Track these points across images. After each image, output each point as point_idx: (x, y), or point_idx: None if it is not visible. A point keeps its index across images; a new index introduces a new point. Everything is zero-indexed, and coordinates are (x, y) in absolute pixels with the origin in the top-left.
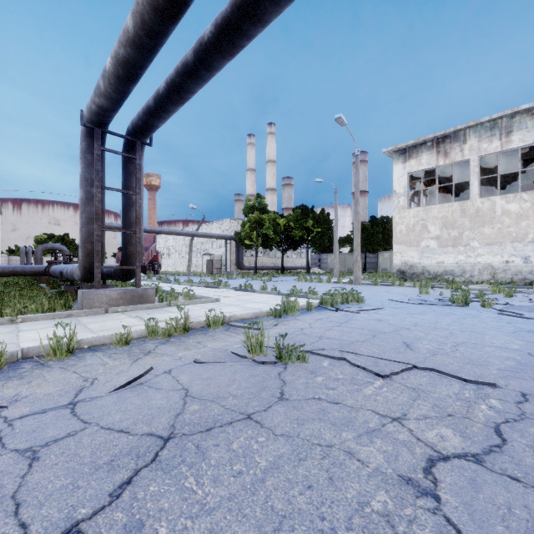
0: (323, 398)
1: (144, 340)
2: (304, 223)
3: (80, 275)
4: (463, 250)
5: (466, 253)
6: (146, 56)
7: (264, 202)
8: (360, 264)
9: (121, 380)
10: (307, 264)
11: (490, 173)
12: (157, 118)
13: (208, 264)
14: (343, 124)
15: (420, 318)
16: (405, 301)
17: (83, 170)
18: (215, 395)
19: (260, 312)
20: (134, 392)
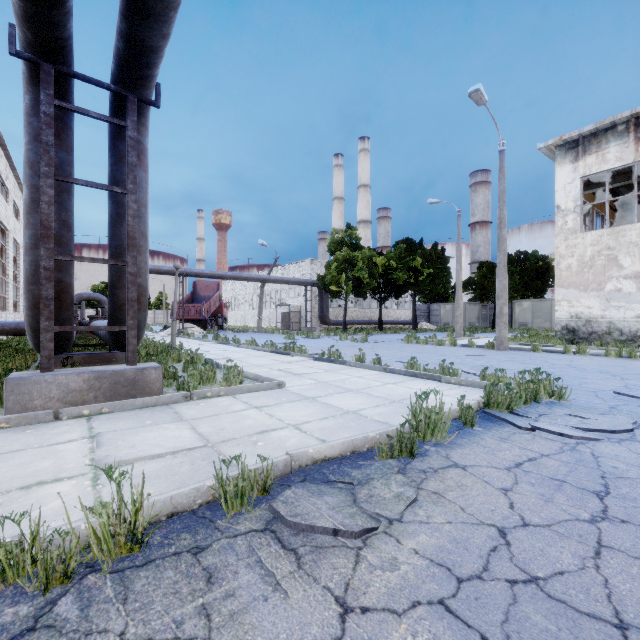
0: None
1: None
2: (411, 261)
3: (31, 343)
4: None
5: None
6: None
7: (355, 235)
8: (506, 318)
9: None
10: (413, 318)
11: None
12: (143, 17)
13: (283, 318)
14: (481, 102)
15: None
16: None
17: (27, 148)
18: None
19: (362, 438)
20: None
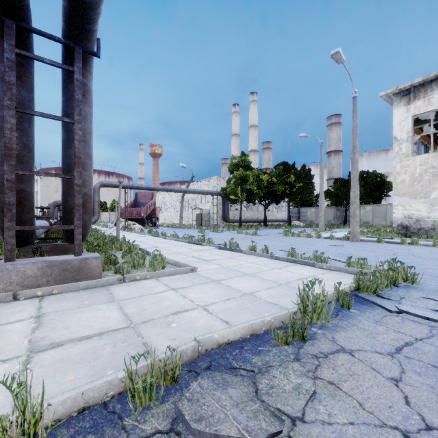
0: None
1: None
2: (287, 178)
3: (1, 238)
4: None
5: None
6: None
7: (248, 159)
8: (358, 218)
9: None
10: (288, 217)
11: None
12: None
13: (197, 218)
14: (340, 61)
15: None
16: None
17: None
18: None
19: (260, 322)
20: None
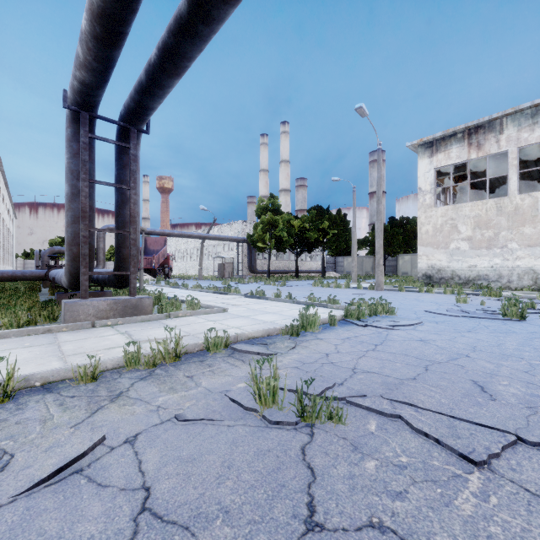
0: (388, 526)
1: (120, 372)
2: (320, 224)
3: (67, 282)
4: (499, 253)
5: (503, 255)
6: (126, 3)
7: (277, 202)
8: (382, 267)
9: (46, 466)
10: (322, 268)
11: (524, 168)
12: (150, 96)
13: (219, 268)
14: (364, 115)
15: (474, 338)
16: (444, 313)
17: (69, 161)
18: (193, 511)
19: (273, 329)
20: (58, 496)
